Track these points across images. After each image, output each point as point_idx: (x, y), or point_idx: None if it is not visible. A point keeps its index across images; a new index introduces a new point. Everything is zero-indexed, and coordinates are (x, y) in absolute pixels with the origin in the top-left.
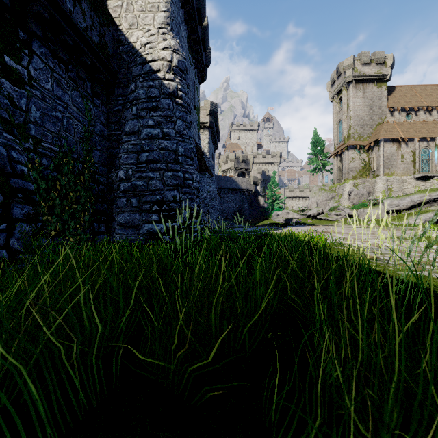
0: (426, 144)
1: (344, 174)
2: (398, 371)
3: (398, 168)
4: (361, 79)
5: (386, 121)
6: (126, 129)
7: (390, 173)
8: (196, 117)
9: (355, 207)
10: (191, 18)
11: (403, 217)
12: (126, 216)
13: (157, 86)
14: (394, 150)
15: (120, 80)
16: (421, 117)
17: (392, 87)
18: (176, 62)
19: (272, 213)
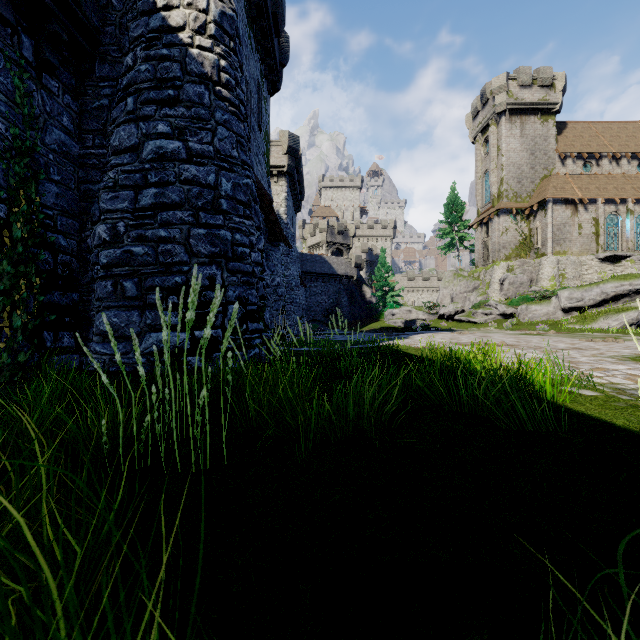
0: (614, 209)
1: (493, 253)
2: None
3: (574, 243)
4: (518, 109)
5: (554, 173)
6: (115, 142)
7: (562, 251)
8: (262, 147)
9: (513, 302)
10: None
11: (589, 318)
12: (113, 317)
13: (178, 58)
14: (568, 217)
15: (104, 48)
16: (605, 168)
17: (562, 124)
18: (216, 15)
19: (385, 312)
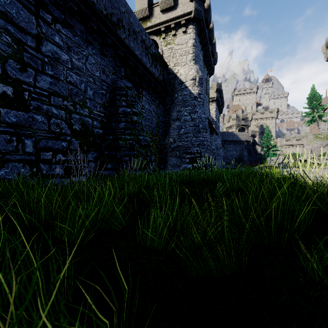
0: None
1: None
2: (244, 178)
3: None
4: None
5: None
6: (173, 117)
7: None
8: (207, 100)
9: None
10: (205, 45)
11: None
12: (173, 160)
13: (188, 94)
14: None
15: (169, 93)
16: None
17: None
18: (198, 79)
19: (267, 159)
